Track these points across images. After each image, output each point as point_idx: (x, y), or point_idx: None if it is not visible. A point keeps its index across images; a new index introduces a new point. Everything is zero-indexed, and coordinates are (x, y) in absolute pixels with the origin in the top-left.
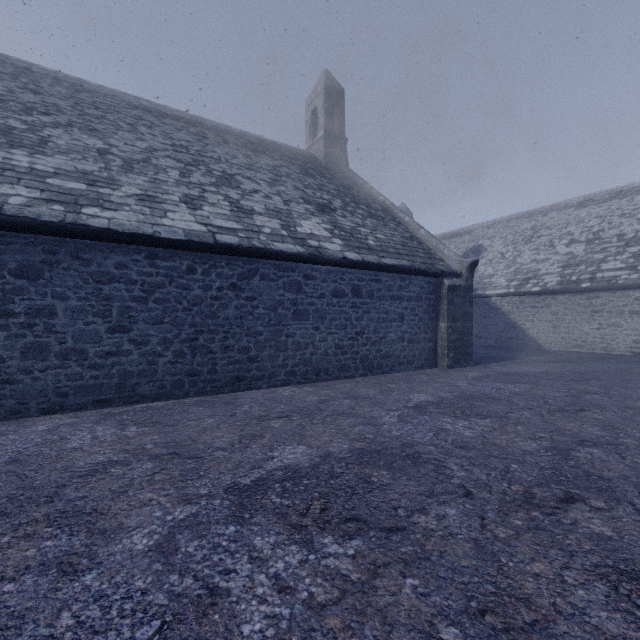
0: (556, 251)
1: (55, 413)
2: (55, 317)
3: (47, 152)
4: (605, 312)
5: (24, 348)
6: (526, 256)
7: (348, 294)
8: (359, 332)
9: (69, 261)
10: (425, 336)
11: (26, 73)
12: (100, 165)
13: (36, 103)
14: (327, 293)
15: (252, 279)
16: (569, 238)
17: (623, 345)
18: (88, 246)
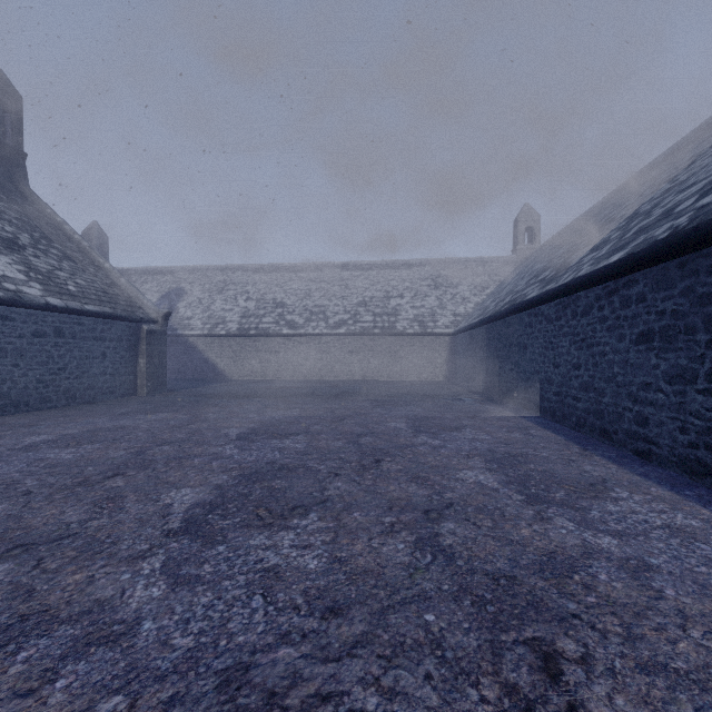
0: (238, 304)
1: None
2: None
3: None
4: (263, 351)
5: None
6: (218, 305)
7: (51, 335)
8: (62, 368)
9: None
10: (126, 370)
11: None
12: None
13: None
14: (28, 333)
15: None
16: (247, 295)
17: (272, 373)
18: None
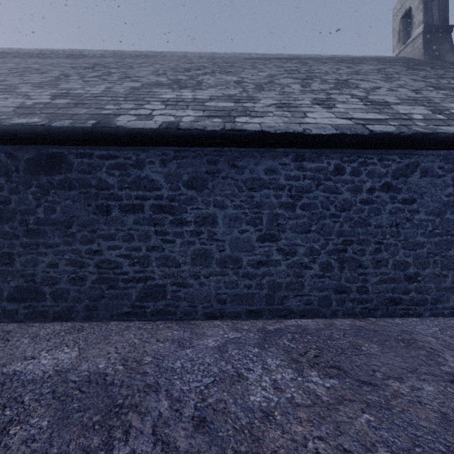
0: None
1: (216, 318)
2: (216, 225)
3: (202, 88)
4: None
5: (193, 254)
6: None
7: None
8: None
9: (226, 170)
10: None
11: (184, 58)
12: (239, 90)
13: (191, 67)
14: None
15: (410, 176)
16: None
17: None
18: (242, 153)
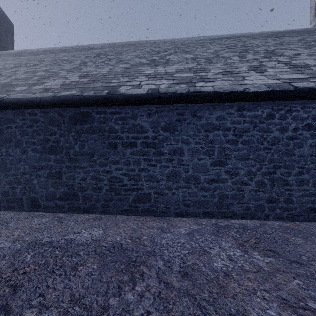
0: None
1: (183, 216)
2: (183, 155)
3: (170, 64)
4: None
5: (168, 174)
6: None
7: None
8: None
9: (190, 118)
10: None
11: (154, 44)
12: (195, 63)
13: (160, 50)
14: None
15: None
16: None
17: None
18: (200, 107)
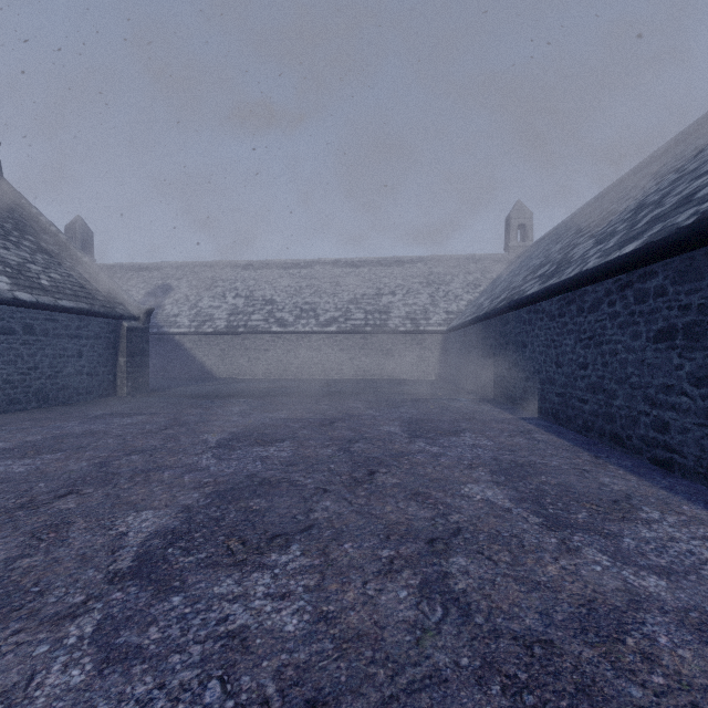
0: (227, 301)
1: None
2: None
3: None
4: (252, 349)
5: None
6: (206, 302)
7: (19, 332)
8: (32, 367)
9: None
10: (105, 369)
11: None
12: None
13: None
14: None
15: None
16: (236, 292)
17: (261, 372)
18: None
